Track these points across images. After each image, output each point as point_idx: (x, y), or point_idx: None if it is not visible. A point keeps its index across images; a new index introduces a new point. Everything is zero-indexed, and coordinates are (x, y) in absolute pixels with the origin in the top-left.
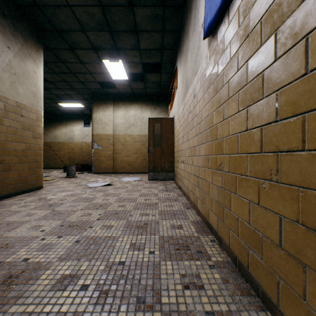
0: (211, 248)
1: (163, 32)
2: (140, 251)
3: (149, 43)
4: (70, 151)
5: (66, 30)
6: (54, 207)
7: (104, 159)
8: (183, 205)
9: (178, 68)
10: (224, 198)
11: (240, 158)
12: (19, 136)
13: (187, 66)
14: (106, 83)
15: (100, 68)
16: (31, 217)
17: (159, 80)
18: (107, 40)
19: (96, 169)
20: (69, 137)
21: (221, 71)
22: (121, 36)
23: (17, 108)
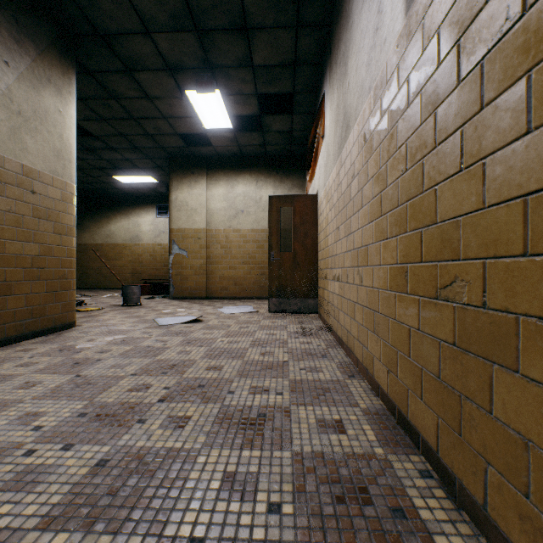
0: (426, 497)
1: (297, 28)
2: (245, 500)
3: (271, 52)
4: (134, 259)
5: (116, 34)
6: (82, 368)
7: (190, 273)
8: (341, 369)
9: (326, 97)
10: (463, 373)
11: (537, 269)
12: (29, 230)
13: (347, 85)
14: (195, 137)
15: (182, 107)
16: (28, 392)
17: (289, 127)
18: (192, 50)
19: (176, 290)
20: (132, 235)
21: (451, 48)
22: (217, 41)
23: (23, 177)
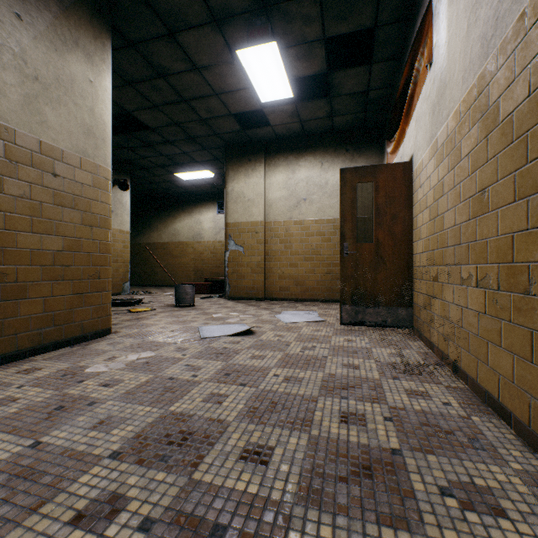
0: None
1: None
2: None
3: None
4: (196, 257)
5: None
6: (55, 422)
7: (247, 271)
8: None
9: None
10: None
11: None
12: (49, 220)
13: None
14: (251, 119)
15: (234, 76)
16: None
17: (364, 85)
18: None
19: (232, 290)
20: (195, 233)
21: None
22: None
23: (40, 156)
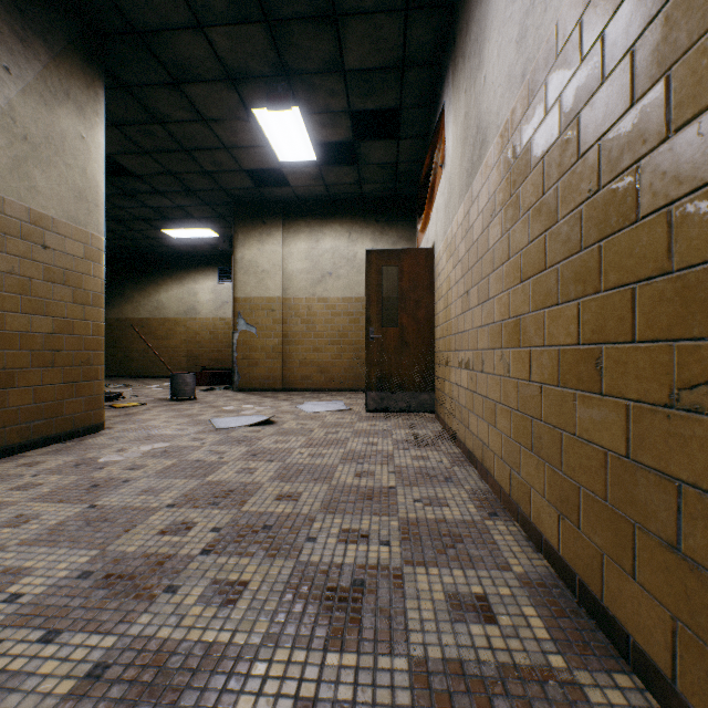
0: None
1: (406, 12)
2: None
3: (370, 49)
4: (190, 338)
5: (157, 30)
6: (100, 494)
7: (261, 356)
8: (476, 501)
9: (448, 109)
10: None
11: None
12: (38, 298)
13: (482, 81)
14: (267, 175)
15: (249, 133)
16: (16, 533)
17: (393, 158)
18: (260, 49)
19: (242, 380)
20: (187, 307)
21: None
22: (295, 36)
23: (30, 226)
